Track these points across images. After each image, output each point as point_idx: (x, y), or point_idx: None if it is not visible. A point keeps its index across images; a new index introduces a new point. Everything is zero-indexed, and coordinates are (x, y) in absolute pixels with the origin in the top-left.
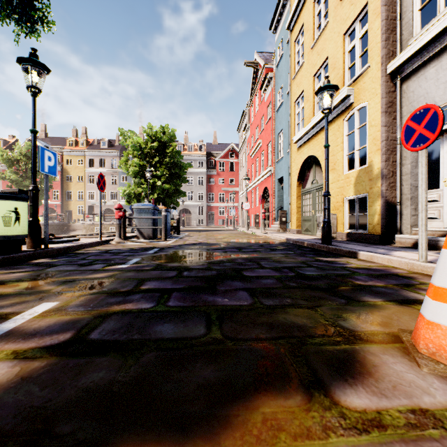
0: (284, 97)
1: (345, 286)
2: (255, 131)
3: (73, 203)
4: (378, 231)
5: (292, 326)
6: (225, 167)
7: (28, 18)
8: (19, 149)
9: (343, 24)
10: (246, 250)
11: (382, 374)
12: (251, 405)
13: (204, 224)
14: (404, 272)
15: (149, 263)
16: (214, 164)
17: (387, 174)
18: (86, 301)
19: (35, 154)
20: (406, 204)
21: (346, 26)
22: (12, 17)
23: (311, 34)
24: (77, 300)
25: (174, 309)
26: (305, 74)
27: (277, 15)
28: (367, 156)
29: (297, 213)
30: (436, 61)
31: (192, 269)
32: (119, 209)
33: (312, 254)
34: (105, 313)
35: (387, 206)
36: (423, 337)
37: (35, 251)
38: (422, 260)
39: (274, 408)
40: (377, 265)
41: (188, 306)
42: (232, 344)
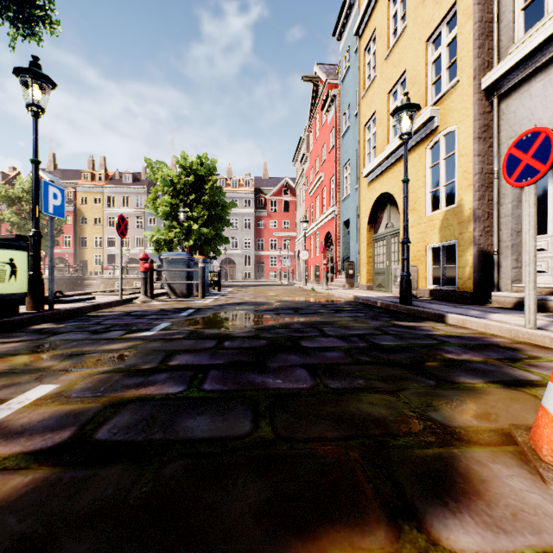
0: (351, 120)
1: (433, 360)
2: (315, 162)
3: (89, 251)
4: (470, 287)
5: (368, 420)
6: (278, 206)
7: (27, 17)
8: (22, 185)
9: (426, 27)
10: (304, 311)
11: (495, 495)
12: (315, 546)
13: (252, 277)
14: (506, 342)
15: (180, 330)
16: (264, 203)
17: (482, 216)
18: (96, 383)
19: (37, 190)
20: (505, 254)
21: (430, 31)
22: (5, 14)
23: (385, 41)
24: (83, 382)
25: (210, 395)
26: (378, 91)
27: (343, 18)
28: (456, 193)
29: (368, 264)
30: (543, 73)
31: (235, 338)
32: (145, 260)
33: (388, 317)
34: (118, 401)
35: (481, 256)
36: (548, 440)
37: (36, 313)
38: (530, 327)
39: (347, 551)
40: (471, 331)
41: (229, 390)
42: (287, 447)
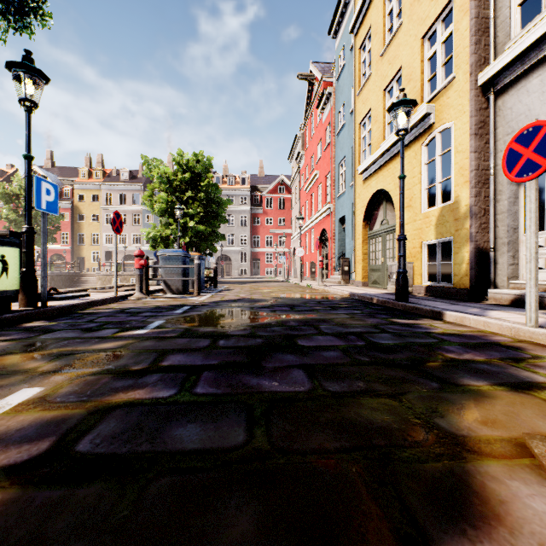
0: (347, 117)
1: (434, 361)
2: (310, 160)
3: (86, 248)
4: (467, 284)
5: (370, 428)
6: (274, 204)
7: (18, 8)
8: (19, 182)
9: (422, 24)
10: (300, 308)
11: (517, 519)
12: None
13: (248, 274)
14: (507, 340)
15: (174, 327)
16: (260, 200)
17: (478, 212)
18: (83, 386)
19: (30, 185)
20: (501, 251)
21: (425, 28)
22: None
23: (380, 38)
24: (69, 385)
25: (202, 399)
26: (373, 88)
27: (338, 16)
28: (452, 189)
29: (363, 261)
30: (541, 69)
31: (230, 337)
32: (140, 257)
33: (384, 314)
34: (105, 407)
35: (477, 253)
36: None
37: (28, 311)
38: (531, 325)
39: None
40: (470, 329)
41: (222, 393)
42: (284, 461)
